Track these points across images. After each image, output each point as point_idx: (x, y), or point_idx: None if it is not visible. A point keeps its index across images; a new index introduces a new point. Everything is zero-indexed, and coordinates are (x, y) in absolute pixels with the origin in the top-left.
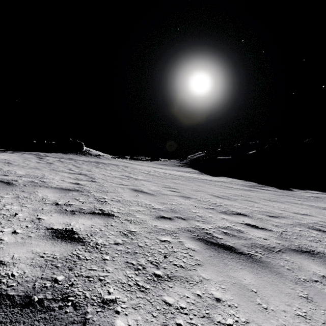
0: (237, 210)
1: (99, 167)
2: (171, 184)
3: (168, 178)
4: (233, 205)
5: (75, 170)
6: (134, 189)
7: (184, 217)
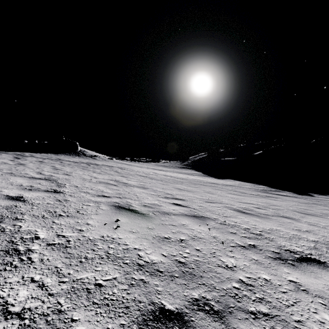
0: (293, 246)
1: (86, 169)
2: (174, 192)
3: (169, 182)
4: (274, 229)
5: (46, 173)
6: (117, 204)
7: (215, 299)
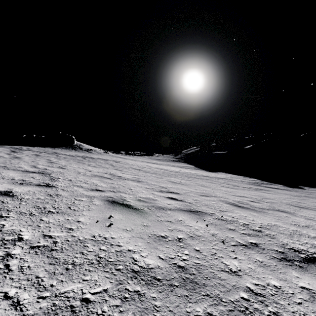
0: (296, 244)
1: (81, 163)
2: (169, 185)
3: (163, 175)
4: (273, 225)
5: (41, 166)
6: (110, 199)
7: None
